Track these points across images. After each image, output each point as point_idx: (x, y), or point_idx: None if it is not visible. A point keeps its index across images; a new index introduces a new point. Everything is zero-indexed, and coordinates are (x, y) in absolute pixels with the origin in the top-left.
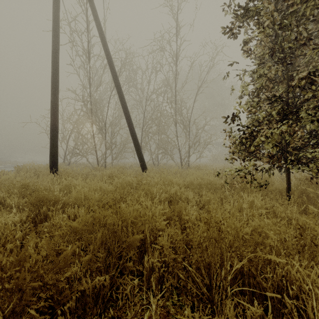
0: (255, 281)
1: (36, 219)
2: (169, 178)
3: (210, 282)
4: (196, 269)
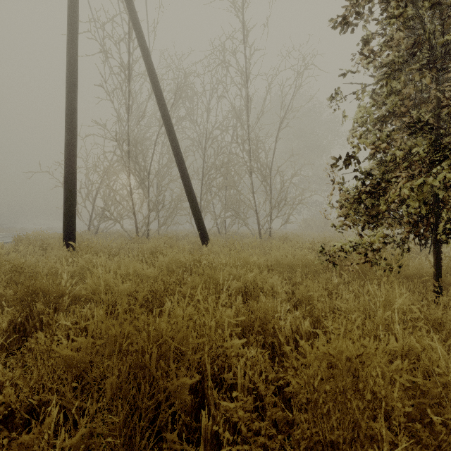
0: None
1: (26, 325)
2: (243, 256)
3: None
4: None
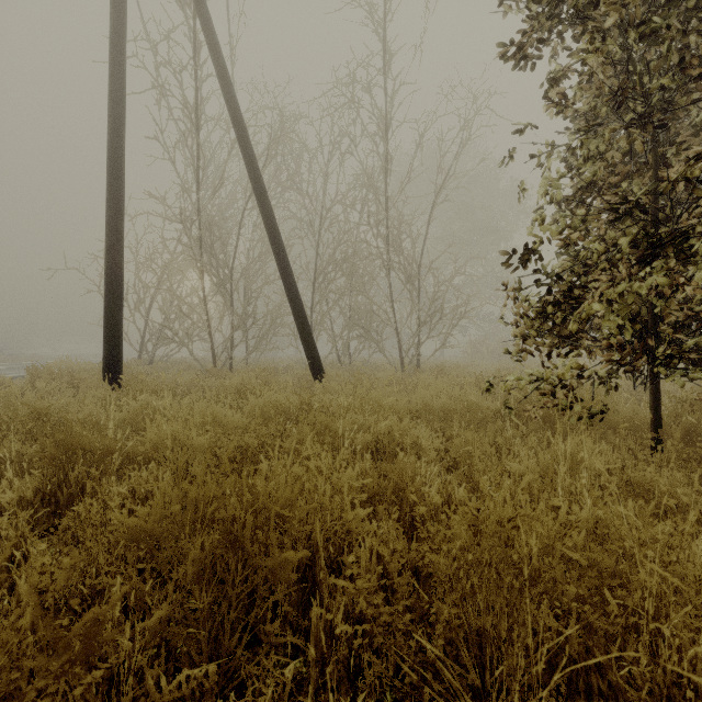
0: (605, 683)
1: (59, 495)
2: (375, 397)
3: (481, 678)
4: (444, 645)
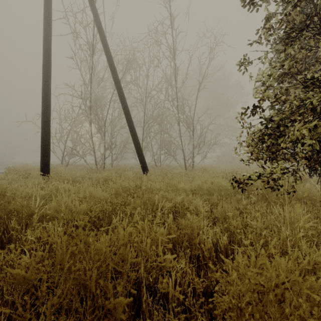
0: None
1: (3, 238)
2: (174, 183)
3: None
4: None
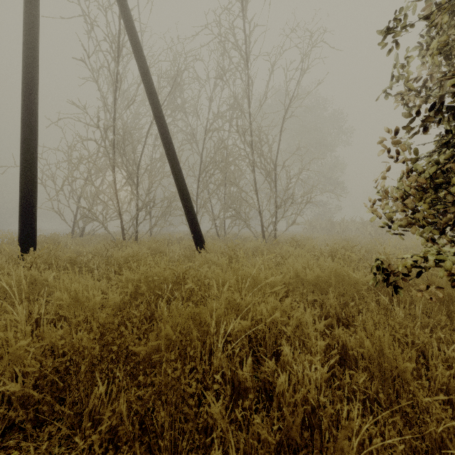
0: None
1: None
2: (251, 272)
3: None
4: None
